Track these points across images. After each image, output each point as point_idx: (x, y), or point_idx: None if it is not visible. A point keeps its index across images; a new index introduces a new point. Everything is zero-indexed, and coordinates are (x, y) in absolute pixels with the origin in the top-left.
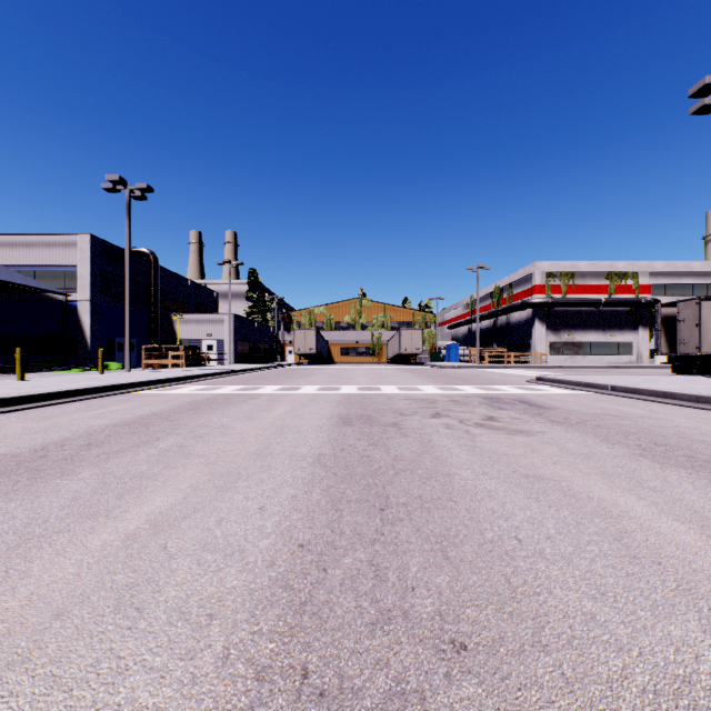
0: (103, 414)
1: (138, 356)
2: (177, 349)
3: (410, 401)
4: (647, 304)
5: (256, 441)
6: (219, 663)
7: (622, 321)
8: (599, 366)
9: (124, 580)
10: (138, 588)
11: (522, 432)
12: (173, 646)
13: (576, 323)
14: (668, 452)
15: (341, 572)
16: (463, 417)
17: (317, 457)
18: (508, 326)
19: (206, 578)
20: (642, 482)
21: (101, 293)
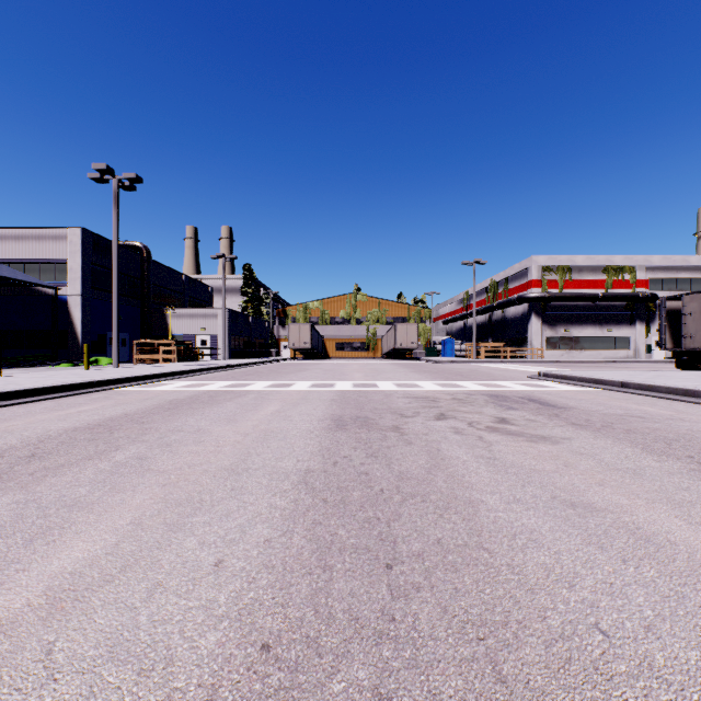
0: (69, 416)
1: (130, 350)
2: (170, 344)
3: (410, 399)
4: (644, 299)
5: (232, 451)
6: None
7: (619, 316)
8: (597, 361)
9: None
10: None
11: (545, 439)
12: None
13: (572, 318)
14: None
15: None
16: (472, 418)
17: (303, 474)
18: (503, 320)
19: None
20: None
21: (92, 287)
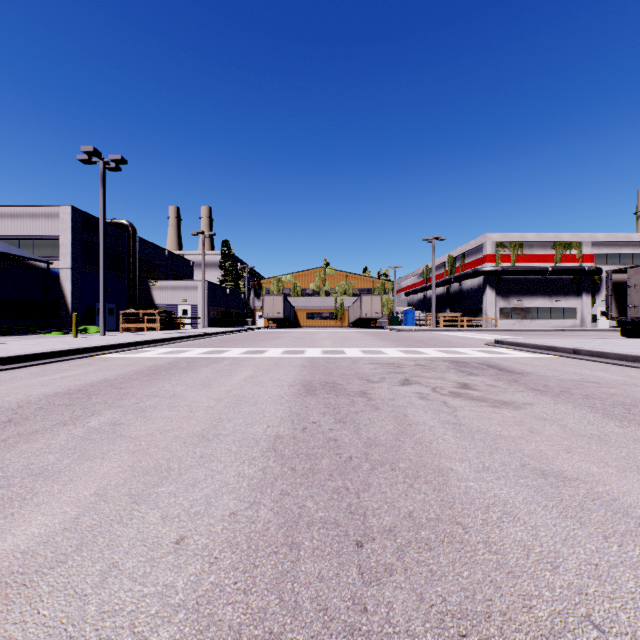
0: (52, 381)
1: (117, 320)
2: (154, 314)
3: (375, 365)
4: (590, 272)
5: (204, 416)
6: None
7: (567, 288)
8: (547, 329)
9: None
10: None
11: (507, 404)
12: None
13: (524, 290)
14: None
15: None
16: (435, 384)
17: (272, 440)
18: (460, 292)
19: None
20: None
21: (82, 261)
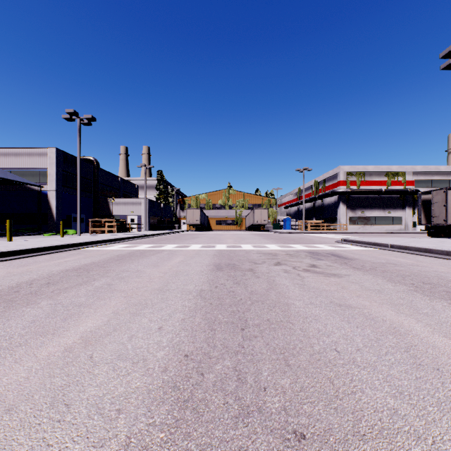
0: (60, 263)
1: (86, 225)
2: (111, 221)
3: (260, 254)
4: (411, 193)
5: (159, 281)
6: (122, 450)
7: (395, 203)
8: (381, 232)
9: (60, 382)
10: (69, 388)
11: (335, 275)
12: (89, 435)
13: (366, 205)
14: (432, 289)
15: (214, 376)
16: (295, 265)
17: (199, 292)
18: (322, 206)
19: (117, 380)
20: (418, 309)
21: (63, 185)
